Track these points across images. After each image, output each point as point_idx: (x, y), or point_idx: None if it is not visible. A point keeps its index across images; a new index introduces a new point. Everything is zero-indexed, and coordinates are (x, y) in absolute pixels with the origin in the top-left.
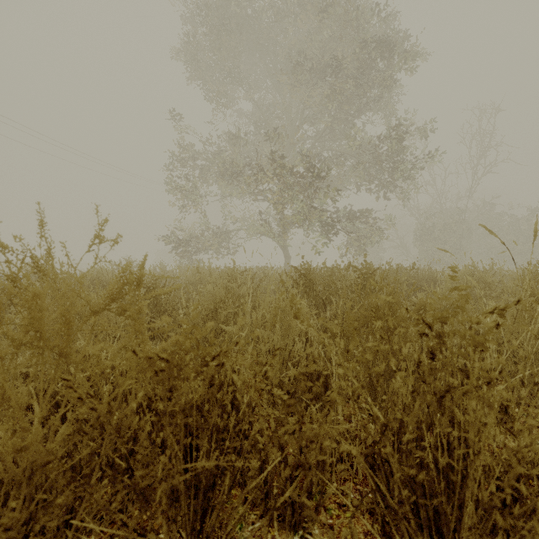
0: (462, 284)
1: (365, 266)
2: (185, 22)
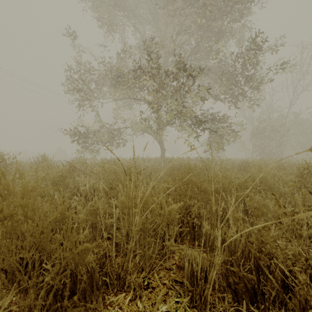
0: None
1: None
2: None
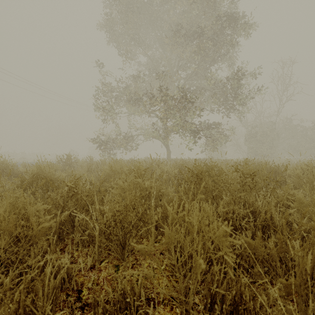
0: (311, 178)
1: (246, 168)
2: (106, 6)
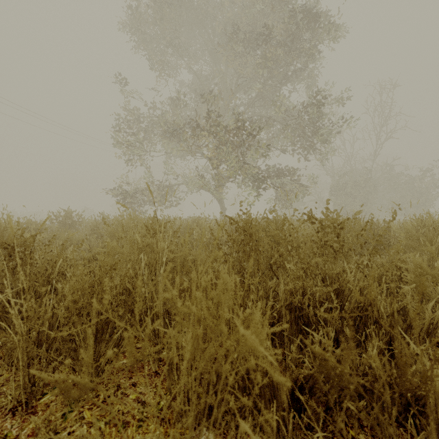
0: (430, 237)
1: (327, 216)
2: None
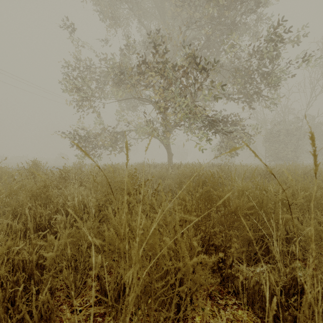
0: None
1: None
2: None
